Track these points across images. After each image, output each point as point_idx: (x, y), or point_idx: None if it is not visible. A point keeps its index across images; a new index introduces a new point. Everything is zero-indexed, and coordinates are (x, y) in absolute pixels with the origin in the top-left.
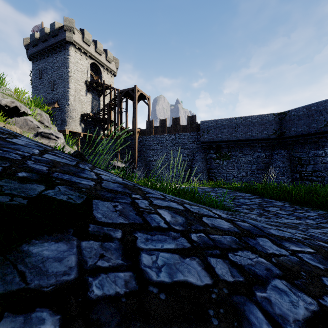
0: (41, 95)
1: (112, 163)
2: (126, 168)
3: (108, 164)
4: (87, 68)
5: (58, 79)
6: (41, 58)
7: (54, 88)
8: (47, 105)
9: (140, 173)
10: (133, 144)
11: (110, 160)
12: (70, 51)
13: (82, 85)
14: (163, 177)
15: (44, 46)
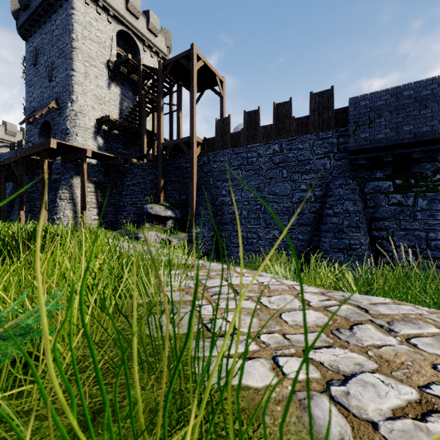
0: (37, 93)
1: (146, 209)
2: (174, 219)
3: (142, 212)
4: (111, 40)
5: (58, 57)
6: (36, 29)
7: (53, 77)
8: (42, 108)
9: (201, 231)
10: (190, 172)
11: (145, 204)
12: (75, 1)
13: (100, 69)
14: (251, 239)
15: (37, 4)
